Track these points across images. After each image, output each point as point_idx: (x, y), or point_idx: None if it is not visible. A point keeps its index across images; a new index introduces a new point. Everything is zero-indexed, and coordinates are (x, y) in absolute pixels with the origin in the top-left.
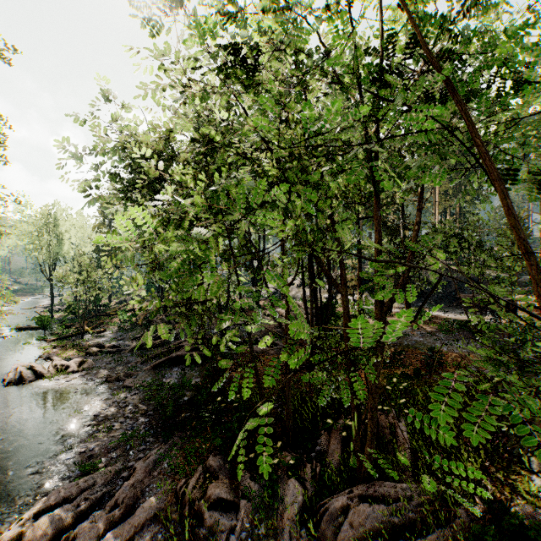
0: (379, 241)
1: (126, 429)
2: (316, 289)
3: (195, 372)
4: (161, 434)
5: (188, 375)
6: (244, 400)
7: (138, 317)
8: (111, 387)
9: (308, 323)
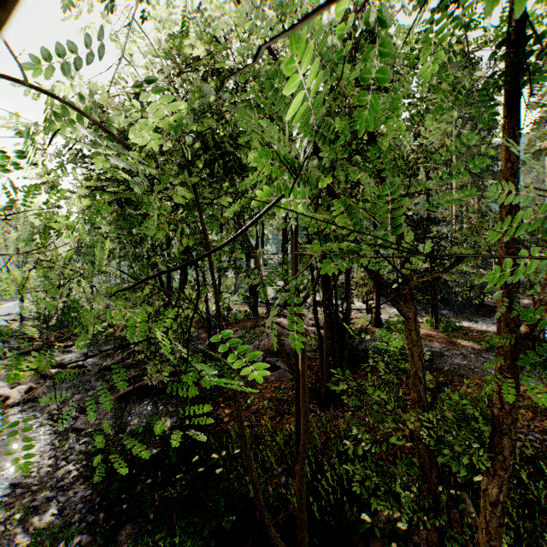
0: (503, 209)
1: (51, 514)
2: (331, 298)
3: (171, 407)
4: (103, 523)
5: (161, 412)
6: (233, 457)
7: (116, 327)
8: (55, 430)
9: (321, 343)
